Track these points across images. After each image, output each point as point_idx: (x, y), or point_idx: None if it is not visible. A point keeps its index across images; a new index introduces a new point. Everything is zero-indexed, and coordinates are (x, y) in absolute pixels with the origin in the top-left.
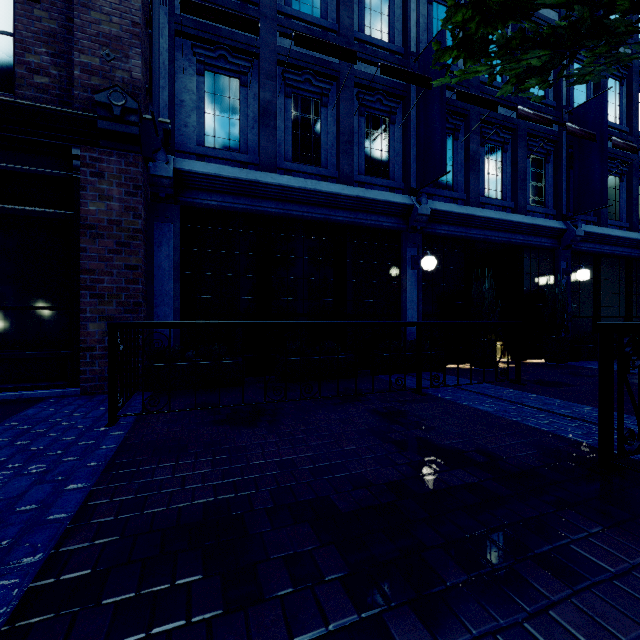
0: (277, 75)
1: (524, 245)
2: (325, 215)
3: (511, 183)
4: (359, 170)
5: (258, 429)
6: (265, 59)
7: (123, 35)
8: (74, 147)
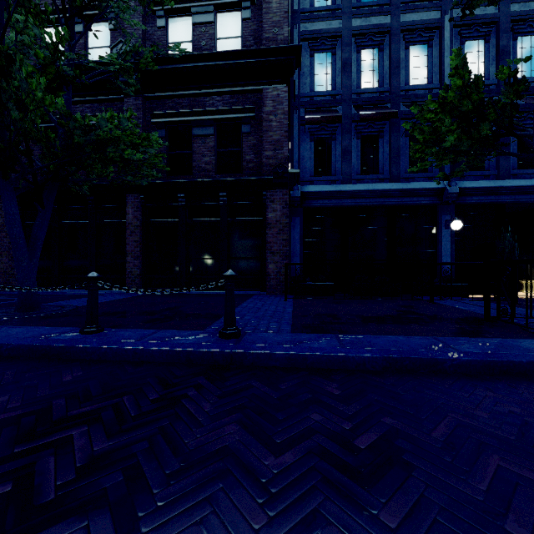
0: (352, 128)
1: None
2: (381, 202)
3: None
4: (405, 170)
5: (341, 305)
6: (345, 123)
7: (281, 138)
8: (263, 191)
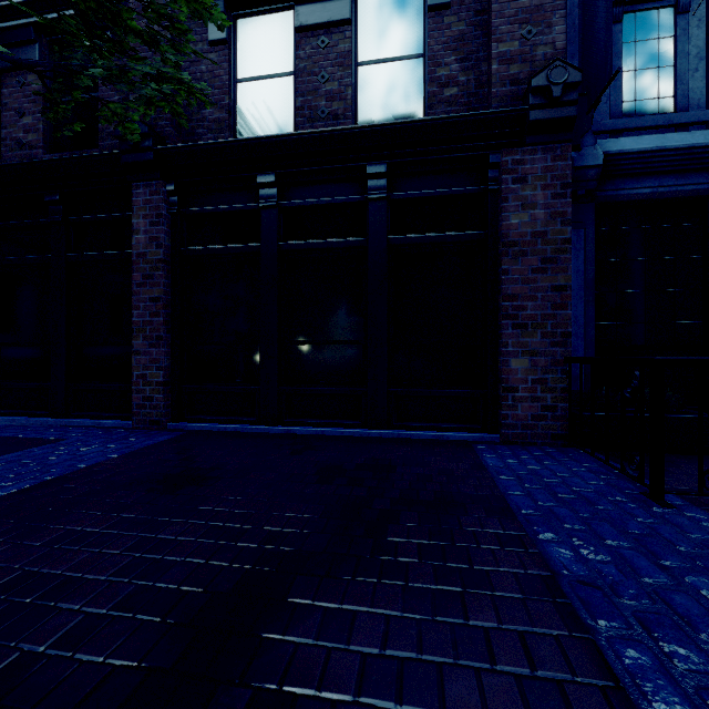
0: None
1: None
2: None
3: None
4: None
5: None
6: None
7: (544, 1)
8: (492, 154)
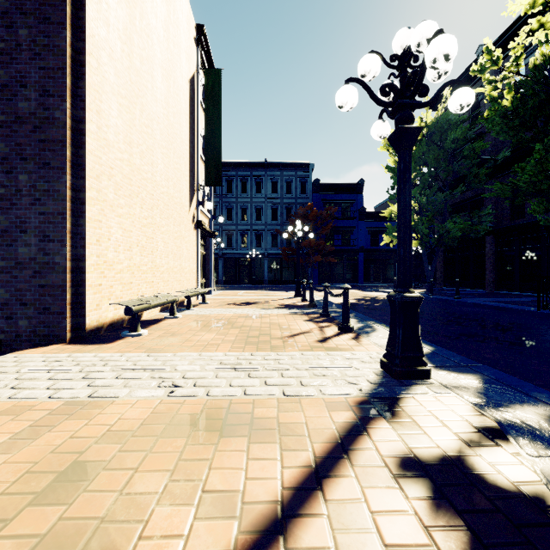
0: None
1: None
2: None
3: None
4: None
5: None
6: None
7: None
8: None
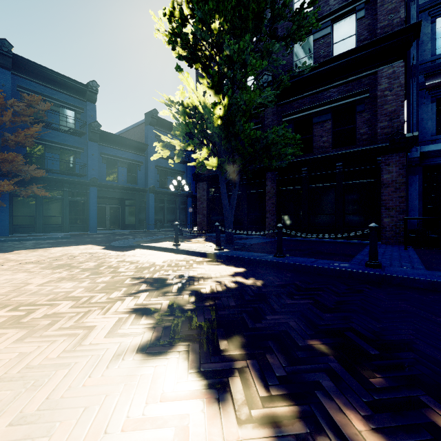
0: None
1: None
2: None
3: None
4: None
5: None
6: None
7: (396, 108)
8: (377, 157)
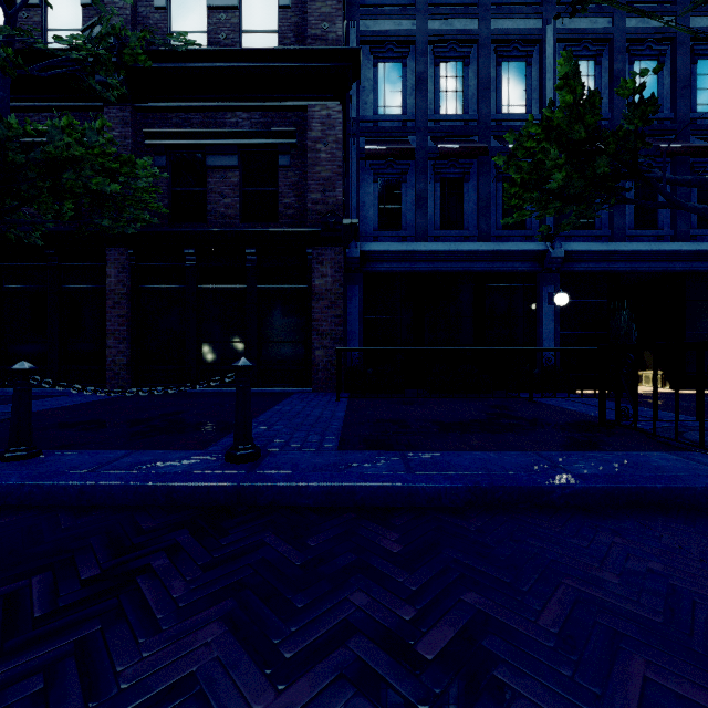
0: (429, 167)
1: (687, 272)
2: (466, 268)
3: (670, 210)
4: (497, 226)
5: (412, 407)
6: (419, 160)
7: (332, 176)
8: (308, 248)
